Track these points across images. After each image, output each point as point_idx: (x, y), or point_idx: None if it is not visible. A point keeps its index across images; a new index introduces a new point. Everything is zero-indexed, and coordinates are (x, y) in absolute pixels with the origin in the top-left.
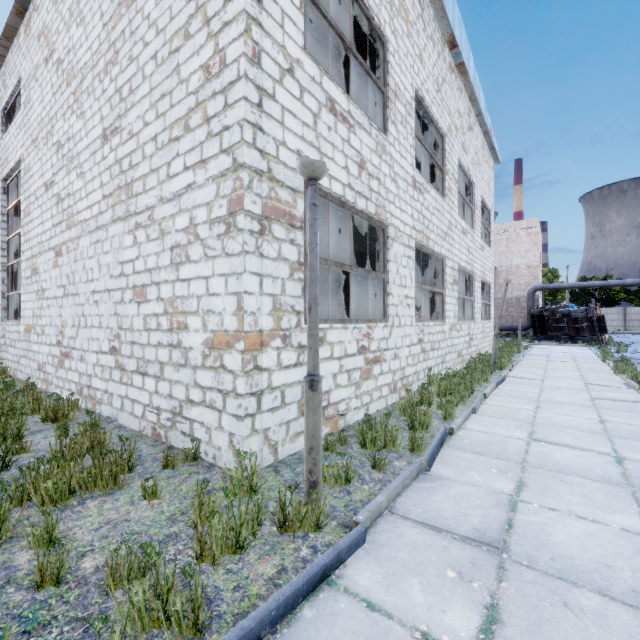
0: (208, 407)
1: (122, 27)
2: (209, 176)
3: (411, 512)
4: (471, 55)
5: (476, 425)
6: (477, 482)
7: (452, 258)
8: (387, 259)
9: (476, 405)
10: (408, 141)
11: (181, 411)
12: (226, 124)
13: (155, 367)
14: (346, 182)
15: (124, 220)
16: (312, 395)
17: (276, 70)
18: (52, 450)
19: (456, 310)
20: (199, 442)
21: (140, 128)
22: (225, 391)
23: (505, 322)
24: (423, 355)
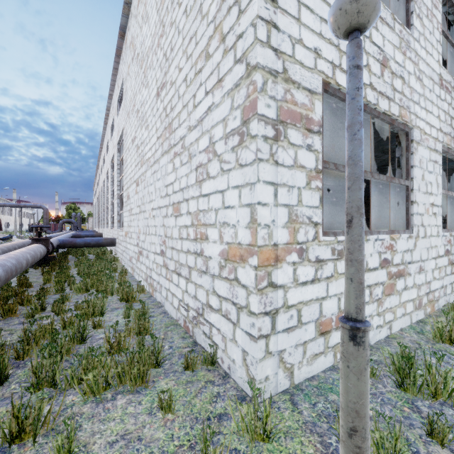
0: (223, 316)
1: (166, 4)
2: (224, 92)
3: None
4: None
5: None
6: None
7: None
8: (411, 164)
9: None
10: (434, 36)
11: (203, 313)
12: (239, 32)
13: (185, 270)
14: (367, 82)
15: (167, 152)
16: (354, 350)
17: None
18: (106, 336)
19: None
20: (216, 347)
21: (176, 76)
22: (238, 305)
23: None
24: (450, 268)
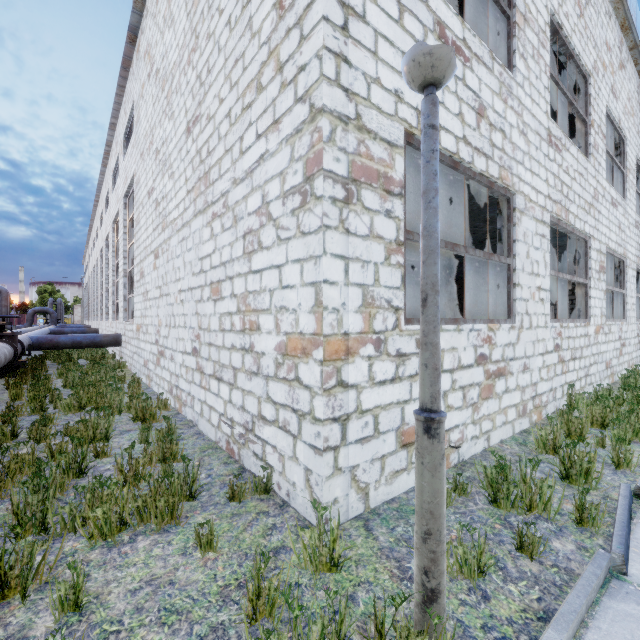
0: (281, 429)
1: (201, 7)
2: (282, 138)
3: None
4: None
5: None
6: None
7: (598, 238)
8: (513, 238)
9: None
10: (541, 81)
11: (253, 428)
12: (301, 63)
13: (229, 373)
14: (460, 134)
15: (203, 213)
16: (429, 444)
17: None
18: (118, 463)
19: (603, 306)
20: (271, 470)
21: (216, 108)
22: (300, 412)
23: None
24: (561, 366)
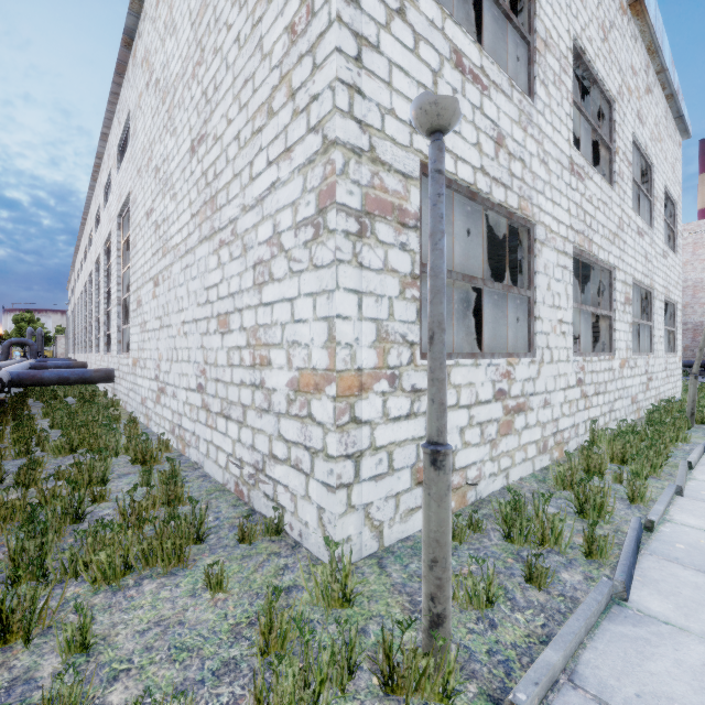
0: (293, 467)
1: (207, 19)
2: (294, 167)
3: (612, 691)
4: None
5: (689, 516)
6: None
7: (623, 268)
8: (534, 270)
9: (682, 482)
10: (563, 108)
11: (264, 467)
12: (314, 92)
13: (238, 410)
14: (477, 165)
15: (209, 239)
16: (435, 476)
17: (381, 11)
18: (120, 507)
19: (629, 340)
20: (283, 511)
21: (224, 129)
22: (313, 449)
23: (691, 355)
24: (583, 401)
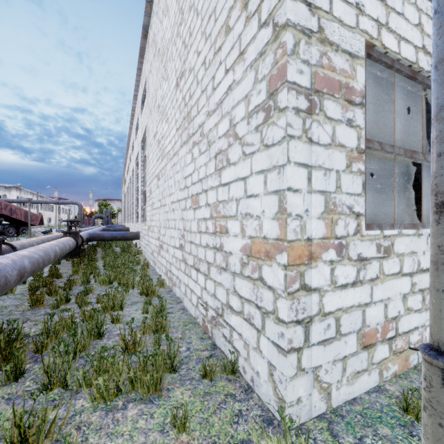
0: (246, 320)
1: None
2: (247, 65)
3: None
4: None
5: None
6: None
7: None
8: None
9: None
10: None
11: (222, 314)
12: None
13: (204, 266)
14: (419, 44)
15: (186, 143)
16: None
17: None
18: (121, 334)
19: None
20: (237, 355)
21: (195, 61)
22: (264, 309)
23: None
24: None
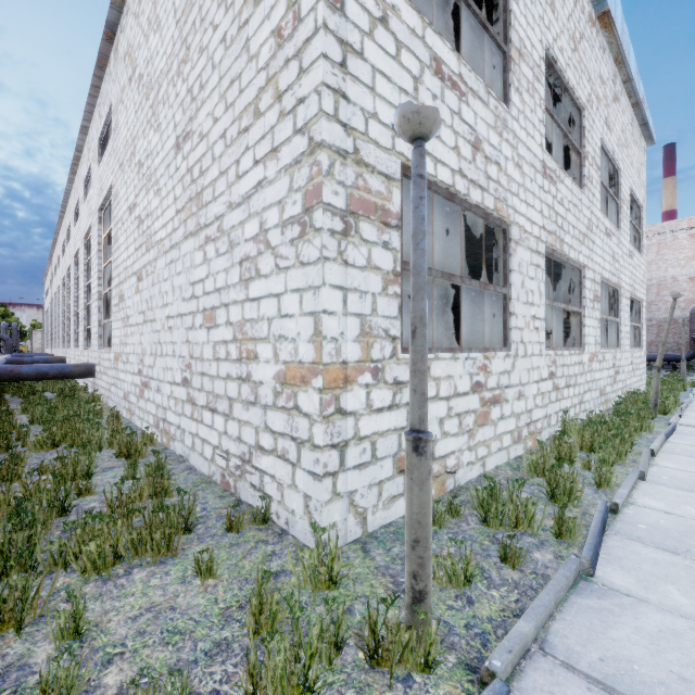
0: (280, 458)
1: (193, 18)
2: (281, 167)
3: (578, 657)
4: (618, 1)
5: (651, 499)
6: (683, 607)
7: (592, 267)
8: (509, 268)
9: (645, 468)
10: (536, 115)
11: (250, 459)
12: (301, 96)
13: (224, 403)
14: (456, 167)
15: (195, 235)
16: (417, 461)
17: (365, 19)
18: (107, 499)
19: (597, 335)
20: (269, 500)
21: (210, 127)
22: (299, 440)
23: (656, 350)
24: (555, 393)
